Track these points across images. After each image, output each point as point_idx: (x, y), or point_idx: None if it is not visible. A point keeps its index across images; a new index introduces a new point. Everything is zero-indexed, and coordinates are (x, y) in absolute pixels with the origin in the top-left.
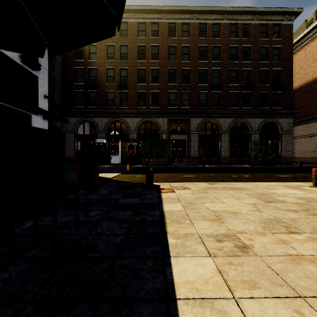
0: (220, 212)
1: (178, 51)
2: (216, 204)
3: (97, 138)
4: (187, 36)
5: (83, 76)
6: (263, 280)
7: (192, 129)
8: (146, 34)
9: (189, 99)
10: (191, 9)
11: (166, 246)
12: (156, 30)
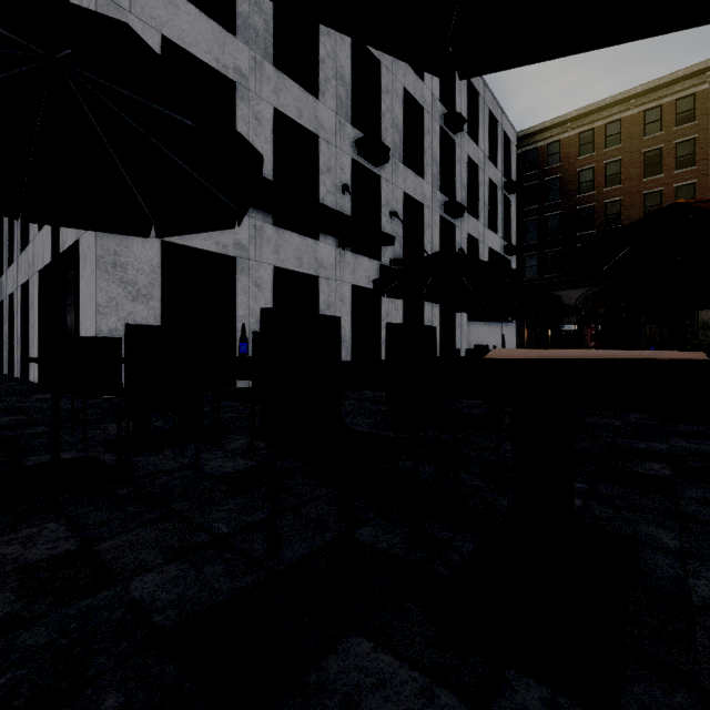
0: None
1: None
2: None
3: (561, 324)
4: None
5: (538, 230)
6: None
7: None
8: (663, 126)
9: None
10: None
11: None
12: (689, 109)
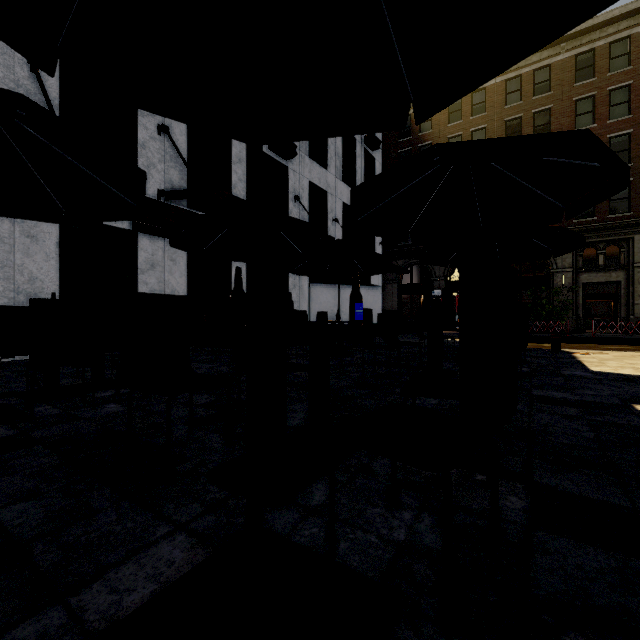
0: (635, 363)
1: (599, 103)
2: (637, 361)
3: (433, 289)
4: (624, 65)
5: None
6: (636, 371)
7: (639, 258)
8: (523, 95)
9: (630, 195)
10: (636, 6)
11: (584, 365)
12: (546, 80)
